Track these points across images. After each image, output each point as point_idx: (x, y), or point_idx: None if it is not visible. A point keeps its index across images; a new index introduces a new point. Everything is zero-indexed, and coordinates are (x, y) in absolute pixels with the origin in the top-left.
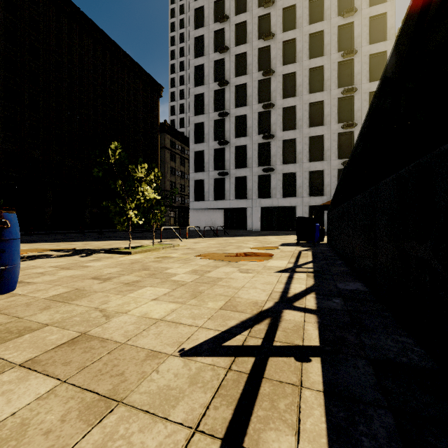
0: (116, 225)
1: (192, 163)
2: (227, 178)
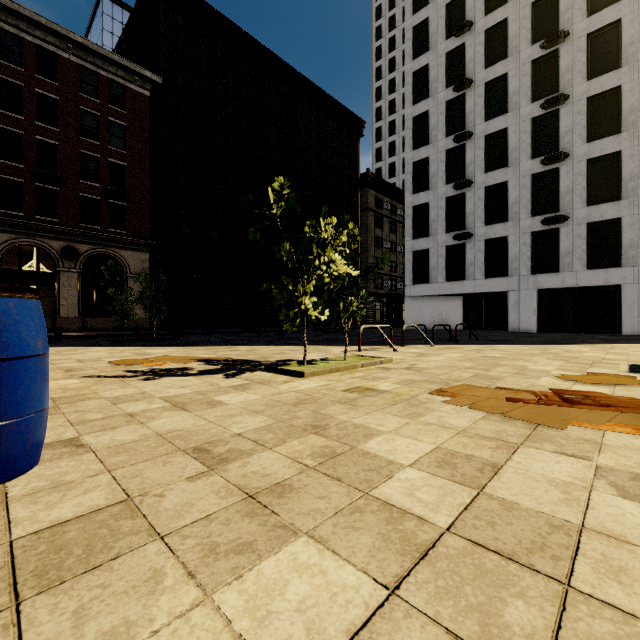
0: (282, 323)
1: (408, 225)
2: (469, 242)
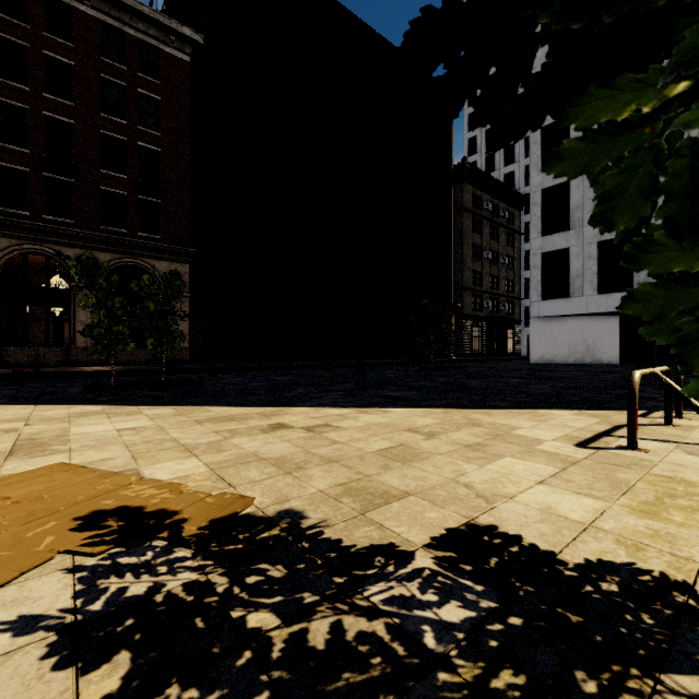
0: None
1: (535, 217)
2: None
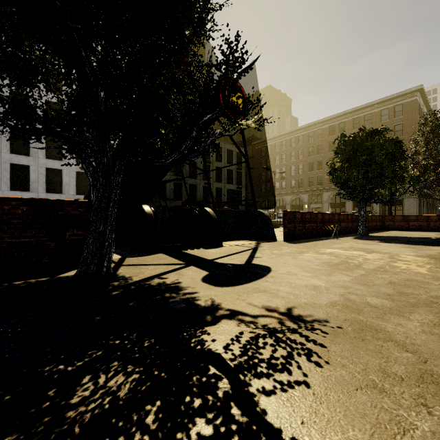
0: None
1: None
2: None
